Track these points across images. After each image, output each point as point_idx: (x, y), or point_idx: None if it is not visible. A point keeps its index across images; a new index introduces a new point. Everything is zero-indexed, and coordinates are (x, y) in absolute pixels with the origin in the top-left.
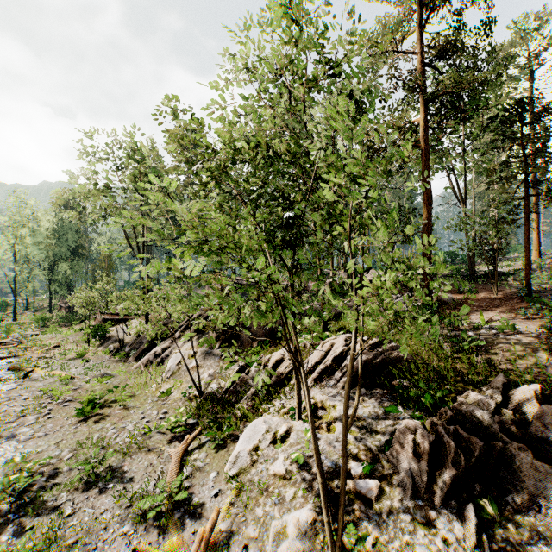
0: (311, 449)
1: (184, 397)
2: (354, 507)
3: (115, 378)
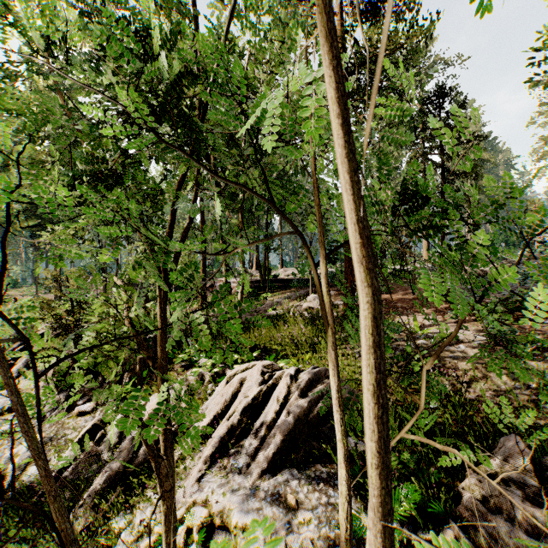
0: None
1: None
2: None
3: None
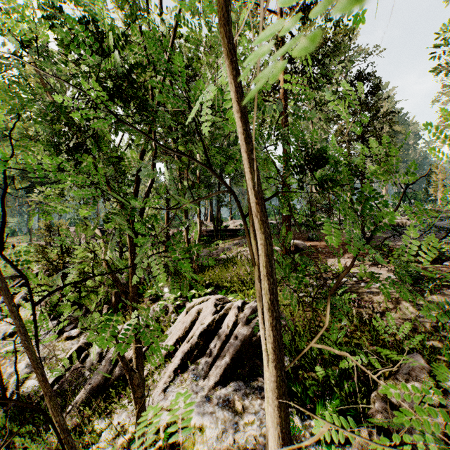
0: None
1: None
2: None
3: None
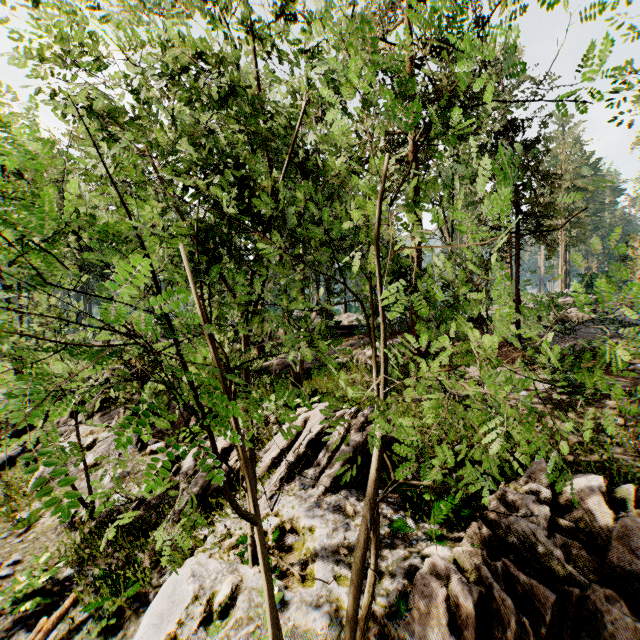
0: None
1: (61, 523)
2: None
3: None
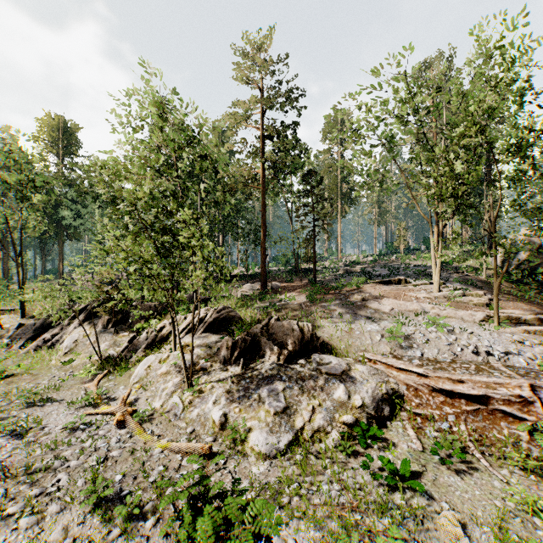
0: (181, 360)
1: (85, 362)
2: (199, 373)
3: (6, 361)
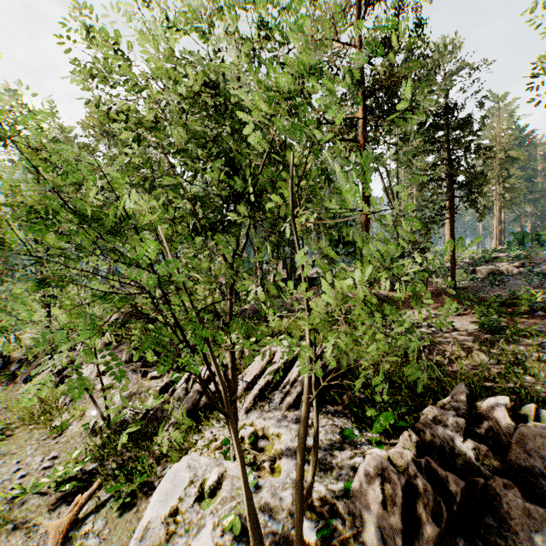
0: None
1: (85, 430)
2: None
3: None
